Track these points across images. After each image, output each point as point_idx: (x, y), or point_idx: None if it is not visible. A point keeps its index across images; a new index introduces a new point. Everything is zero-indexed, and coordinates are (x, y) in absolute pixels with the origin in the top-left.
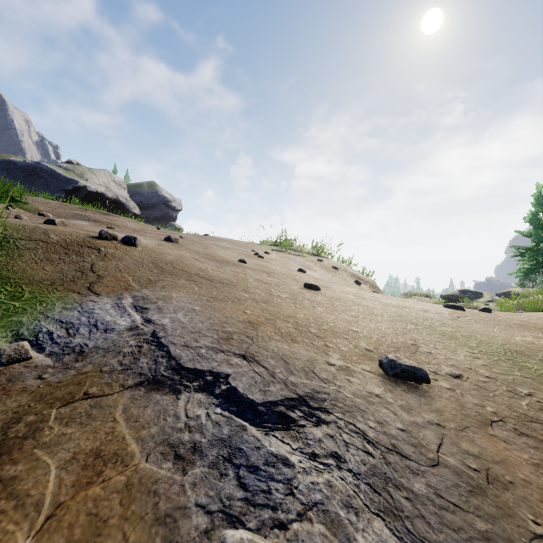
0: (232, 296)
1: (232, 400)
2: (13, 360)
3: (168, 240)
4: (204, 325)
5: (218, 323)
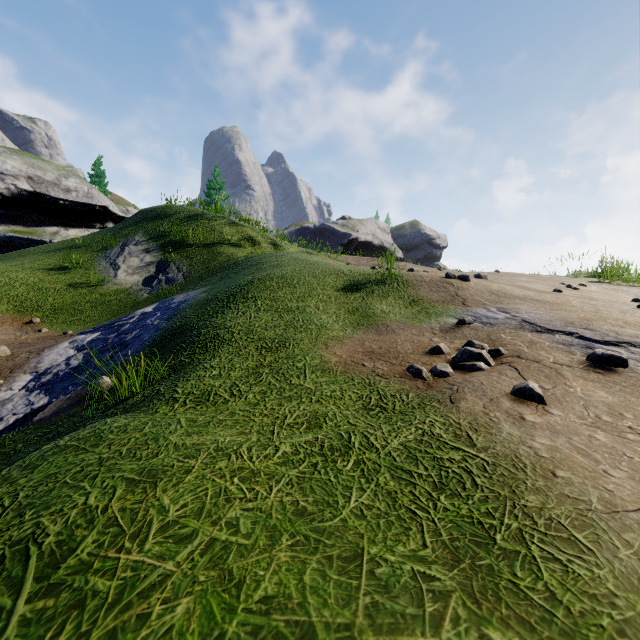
0: (563, 309)
1: (583, 338)
2: (469, 323)
3: (478, 277)
4: (551, 318)
5: (561, 318)
